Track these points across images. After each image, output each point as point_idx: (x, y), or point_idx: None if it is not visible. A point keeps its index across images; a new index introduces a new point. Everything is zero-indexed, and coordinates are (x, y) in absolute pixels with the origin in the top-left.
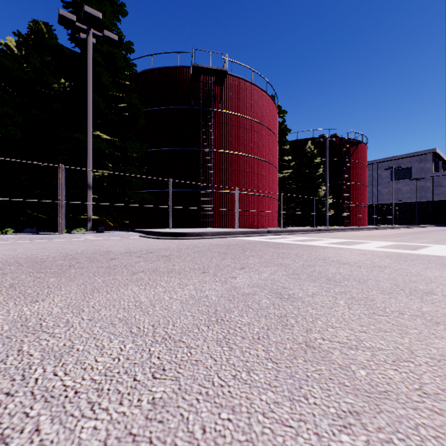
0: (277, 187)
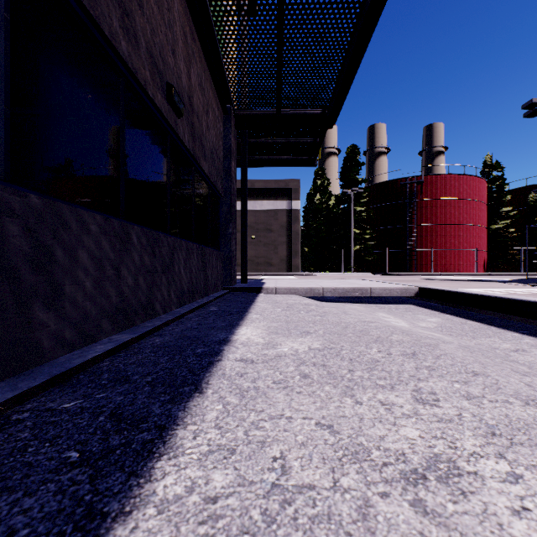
0: (480, 241)
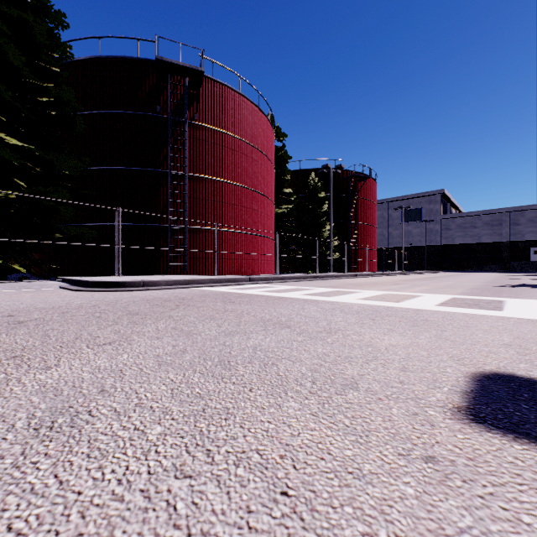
0: (273, 225)
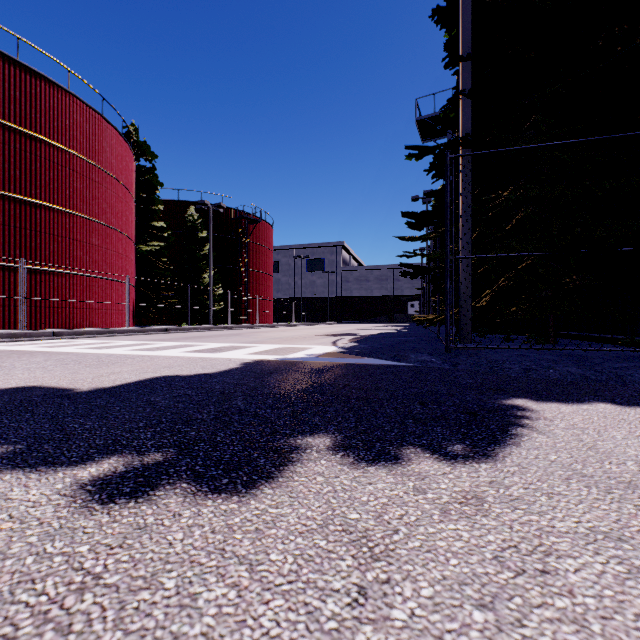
0: (130, 266)
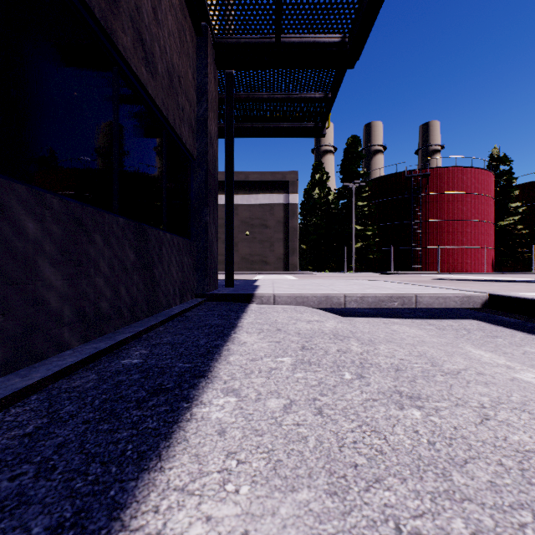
0: (489, 238)
